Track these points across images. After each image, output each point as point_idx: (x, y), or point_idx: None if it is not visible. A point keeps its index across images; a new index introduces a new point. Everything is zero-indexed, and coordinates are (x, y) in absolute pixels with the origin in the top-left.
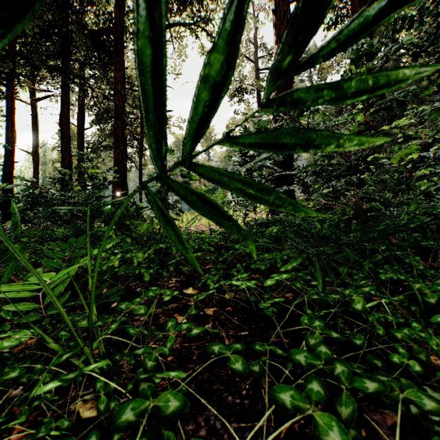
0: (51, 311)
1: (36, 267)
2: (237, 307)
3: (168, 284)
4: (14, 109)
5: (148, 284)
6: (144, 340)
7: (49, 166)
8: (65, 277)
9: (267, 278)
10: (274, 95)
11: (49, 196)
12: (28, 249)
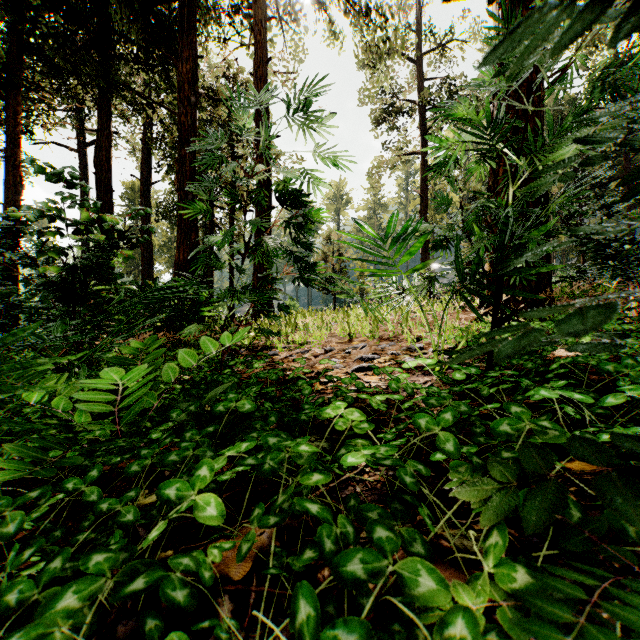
0: None
1: None
2: None
3: None
4: (18, 139)
5: None
6: None
7: None
8: None
9: None
10: None
11: None
12: None
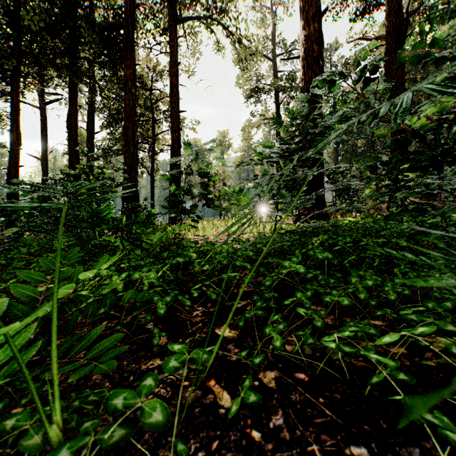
0: (2, 381)
1: (29, 283)
2: (314, 372)
3: (191, 317)
4: (18, 110)
5: (164, 317)
6: (161, 452)
7: (59, 172)
8: (24, 324)
9: (359, 322)
10: (301, 87)
11: (4, 186)
12: (22, 262)
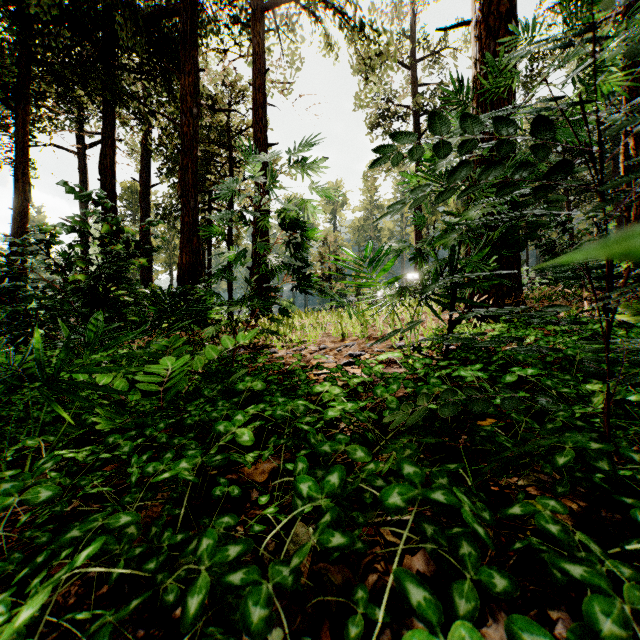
0: None
1: None
2: None
3: None
4: (27, 147)
5: None
6: None
7: None
8: None
9: None
10: (475, 75)
11: None
12: None
